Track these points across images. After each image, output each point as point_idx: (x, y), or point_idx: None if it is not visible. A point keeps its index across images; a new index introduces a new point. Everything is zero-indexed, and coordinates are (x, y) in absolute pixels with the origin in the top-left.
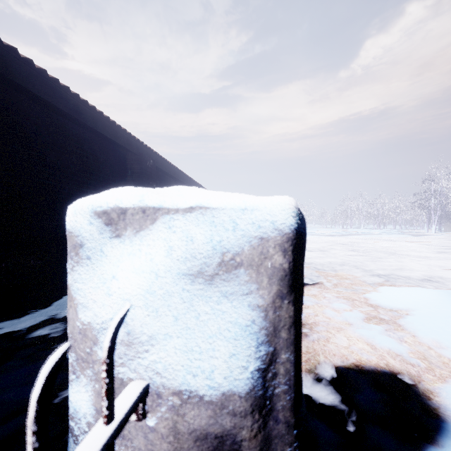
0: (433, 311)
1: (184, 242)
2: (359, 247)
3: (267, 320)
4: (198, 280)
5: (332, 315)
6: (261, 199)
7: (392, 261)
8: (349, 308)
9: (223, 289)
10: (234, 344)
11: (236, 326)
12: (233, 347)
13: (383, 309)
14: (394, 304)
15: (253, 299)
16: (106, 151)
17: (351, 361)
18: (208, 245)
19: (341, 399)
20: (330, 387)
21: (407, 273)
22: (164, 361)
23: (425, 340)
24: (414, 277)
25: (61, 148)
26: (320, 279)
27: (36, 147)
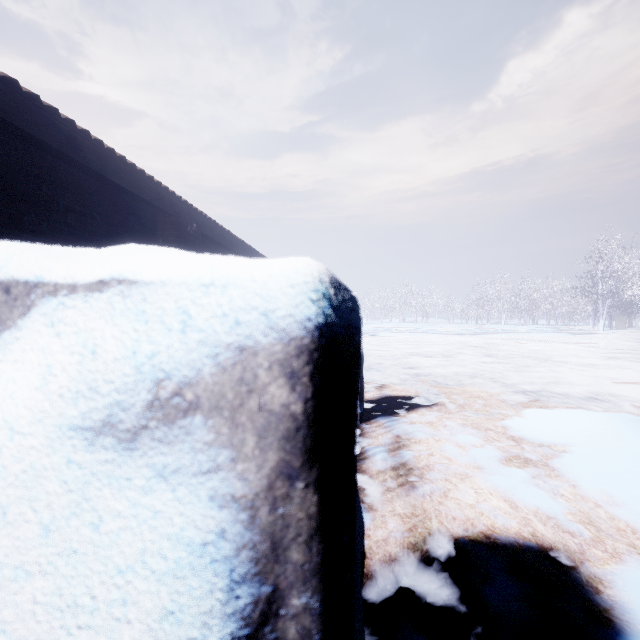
0: (601, 447)
1: (75, 356)
2: (498, 351)
3: (255, 529)
4: (103, 442)
5: (455, 454)
6: (250, 264)
7: (543, 370)
8: (480, 442)
9: (158, 462)
10: (173, 587)
11: (180, 546)
12: (171, 595)
13: (530, 444)
14: (546, 436)
15: (222, 484)
16: (124, 209)
17: (479, 528)
18: (126, 363)
19: (460, 595)
20: (445, 575)
21: (565, 388)
22: (11, 629)
23: (590, 492)
24: (574, 395)
25: (49, 202)
26: (441, 398)
27: (7, 200)
